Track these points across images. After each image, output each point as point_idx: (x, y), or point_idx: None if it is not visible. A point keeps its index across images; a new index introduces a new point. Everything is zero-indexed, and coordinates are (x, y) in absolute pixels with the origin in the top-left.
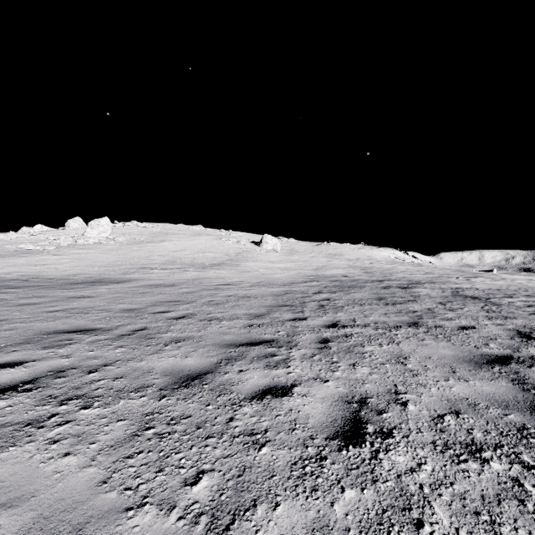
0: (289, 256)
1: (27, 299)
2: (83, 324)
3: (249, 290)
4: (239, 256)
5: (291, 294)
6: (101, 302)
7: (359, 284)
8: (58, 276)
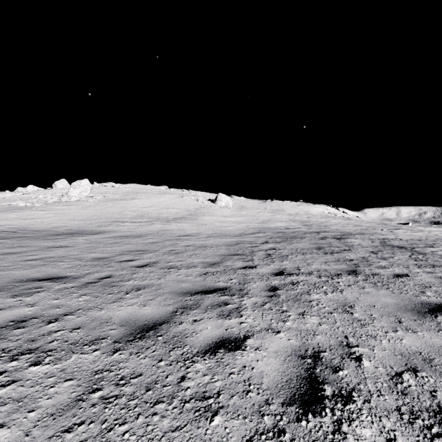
0: (239, 211)
1: (11, 249)
2: (55, 272)
3: (205, 240)
4: (197, 211)
5: (241, 244)
6: (76, 251)
7: (300, 235)
8: (43, 228)
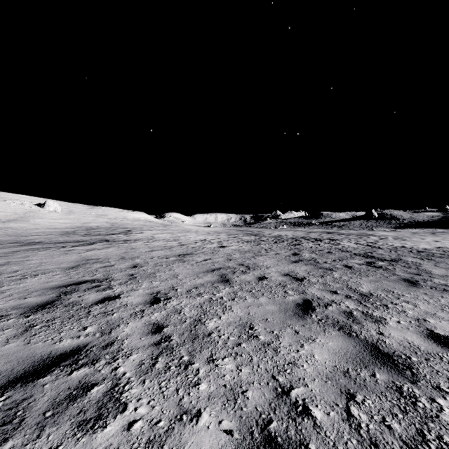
0: (68, 215)
1: None
2: None
3: (44, 230)
4: (27, 215)
5: (64, 231)
6: None
7: (99, 229)
8: None
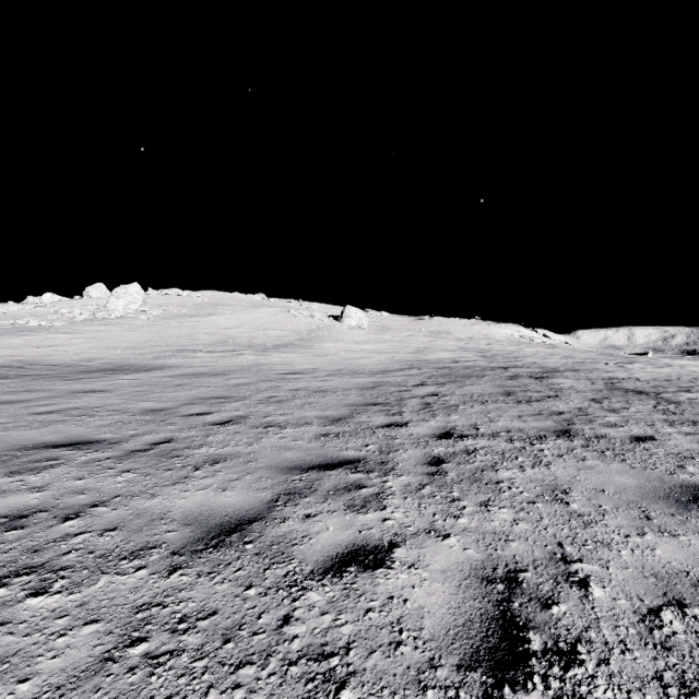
0: (379, 334)
1: (13, 395)
2: (80, 433)
3: (325, 381)
4: (312, 334)
5: (383, 387)
6: (117, 398)
7: (476, 373)
8: (67, 361)
